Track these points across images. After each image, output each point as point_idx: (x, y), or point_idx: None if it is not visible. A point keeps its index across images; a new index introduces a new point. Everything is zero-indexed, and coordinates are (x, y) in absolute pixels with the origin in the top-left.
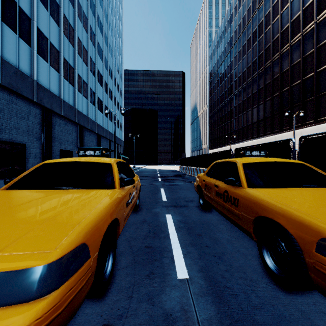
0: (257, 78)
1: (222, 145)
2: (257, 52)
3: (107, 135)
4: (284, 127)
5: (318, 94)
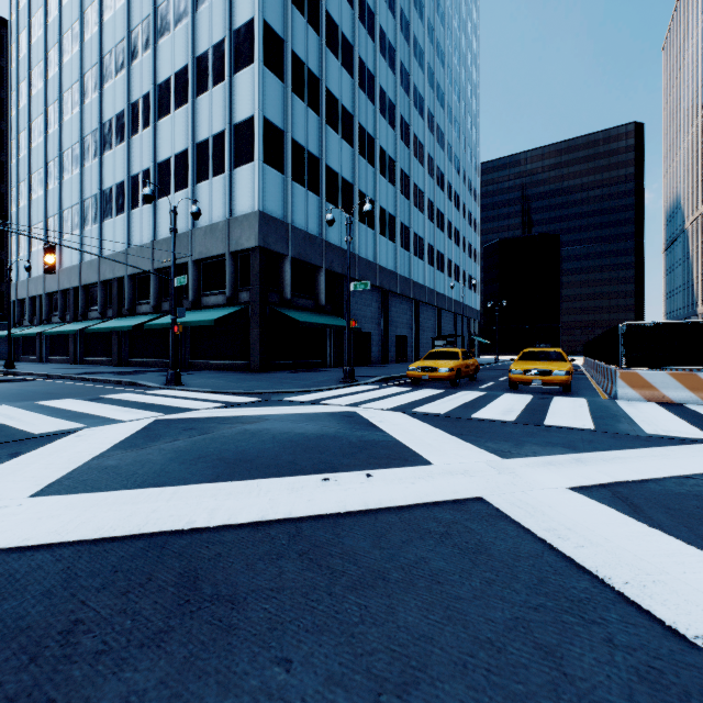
0: None
1: None
2: None
3: (451, 306)
4: None
5: None
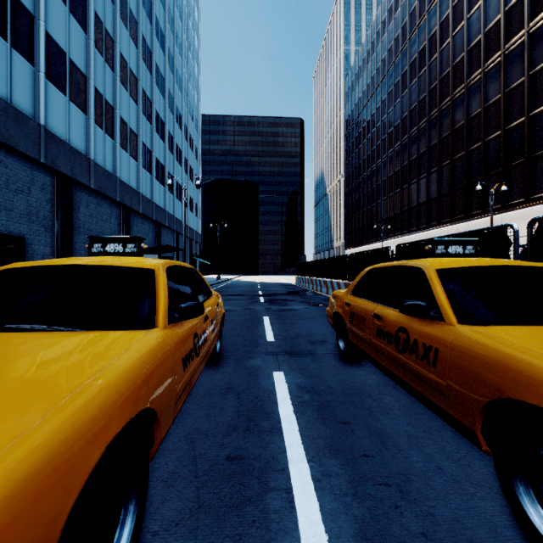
0: (427, 128)
1: (367, 242)
2: (427, 84)
3: (173, 223)
4: (474, 211)
5: (531, 154)
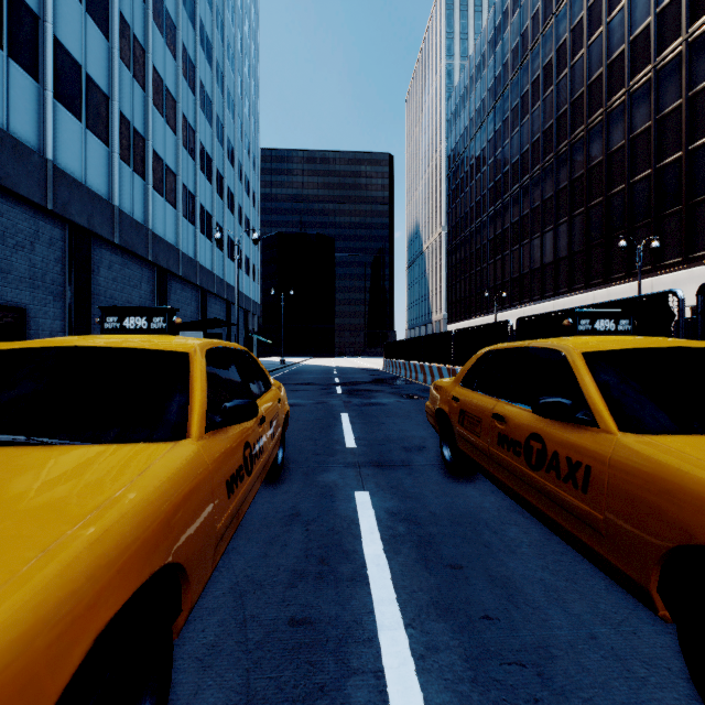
0: (555, 167)
1: (476, 315)
2: (555, 108)
3: (223, 290)
4: (615, 274)
5: (690, 200)
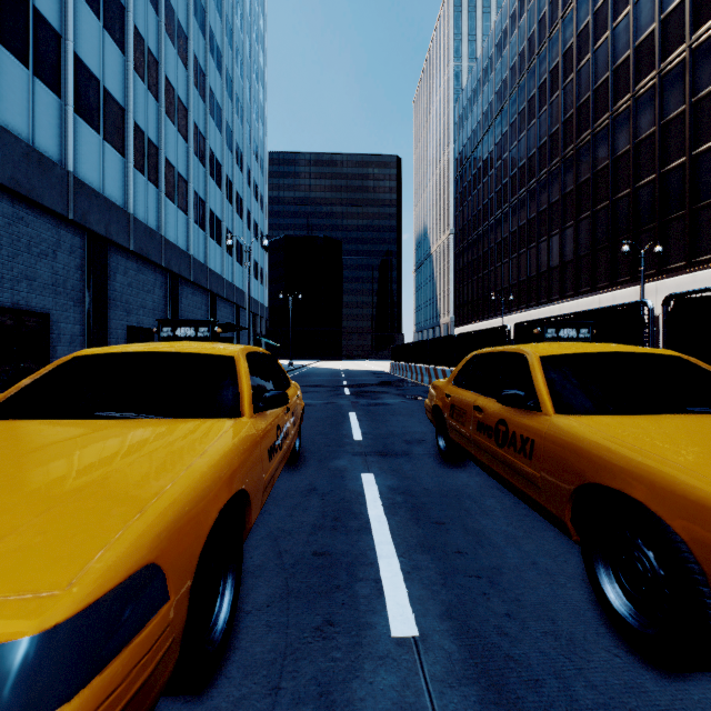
0: (561, 170)
1: (483, 318)
2: (561, 113)
3: (232, 294)
4: (621, 277)
5: (694, 205)
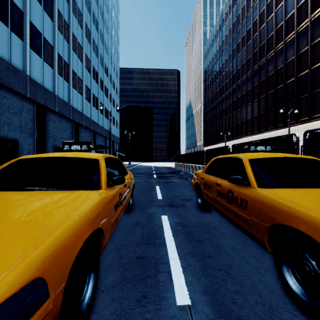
0: (252, 76)
1: (216, 143)
2: (252, 50)
3: (103, 132)
4: (279, 124)
5: (312, 91)
